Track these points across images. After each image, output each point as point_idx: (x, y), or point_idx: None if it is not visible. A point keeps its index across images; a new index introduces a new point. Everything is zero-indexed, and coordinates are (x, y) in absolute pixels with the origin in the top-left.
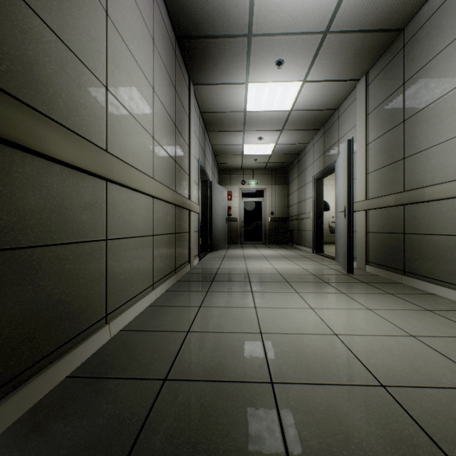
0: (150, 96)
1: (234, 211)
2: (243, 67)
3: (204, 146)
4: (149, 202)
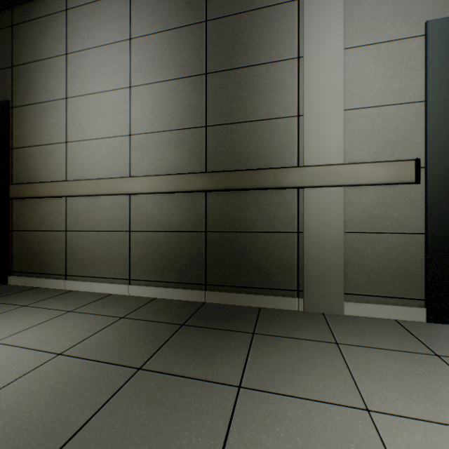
0: (124, 99)
1: None
2: None
3: None
4: (121, 200)
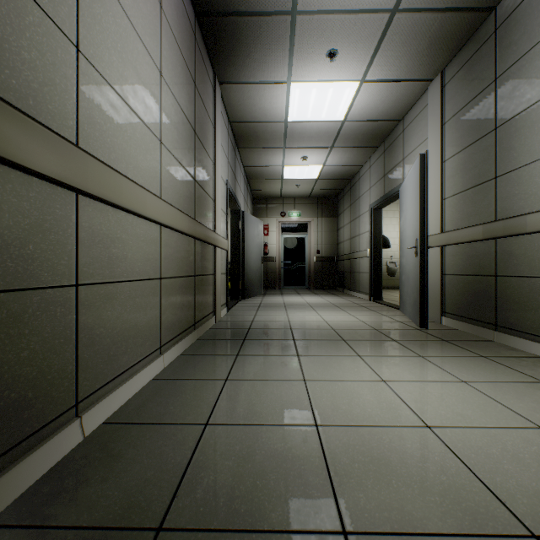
0: (156, 82)
1: (271, 249)
2: (284, 59)
3: (234, 166)
4: (154, 232)
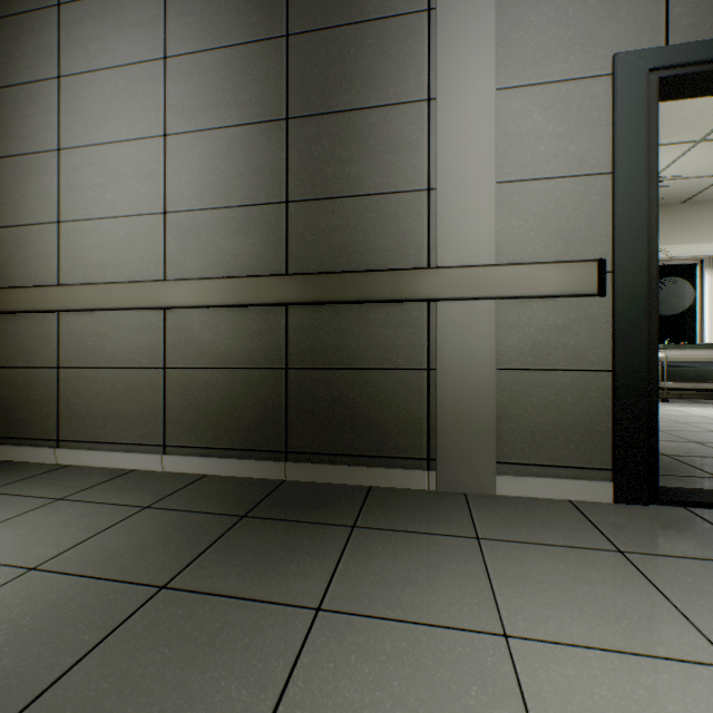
0: (156, 155)
1: None
2: None
3: None
4: (151, 318)
